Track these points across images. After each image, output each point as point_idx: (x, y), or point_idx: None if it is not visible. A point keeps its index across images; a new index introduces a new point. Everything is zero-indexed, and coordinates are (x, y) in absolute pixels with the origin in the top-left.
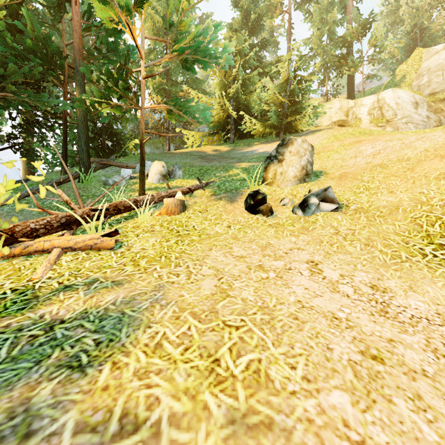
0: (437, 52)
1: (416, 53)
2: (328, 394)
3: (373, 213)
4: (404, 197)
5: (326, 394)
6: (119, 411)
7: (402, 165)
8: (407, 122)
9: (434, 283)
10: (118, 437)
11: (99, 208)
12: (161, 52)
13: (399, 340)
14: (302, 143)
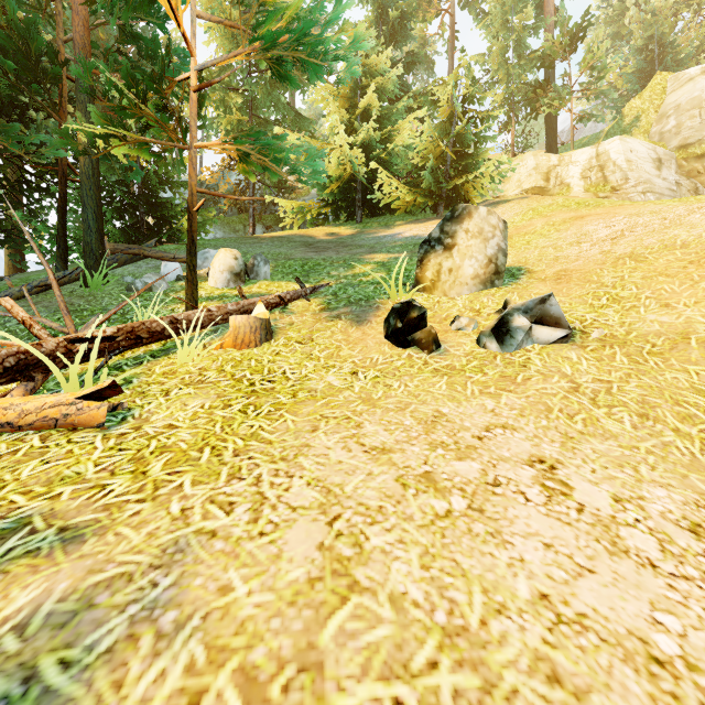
0: (691, 79)
1: (657, 81)
2: None
3: (639, 347)
4: (695, 315)
5: None
6: None
7: (676, 256)
8: (645, 190)
9: None
10: None
11: (88, 337)
12: (241, 71)
13: None
14: (488, 215)
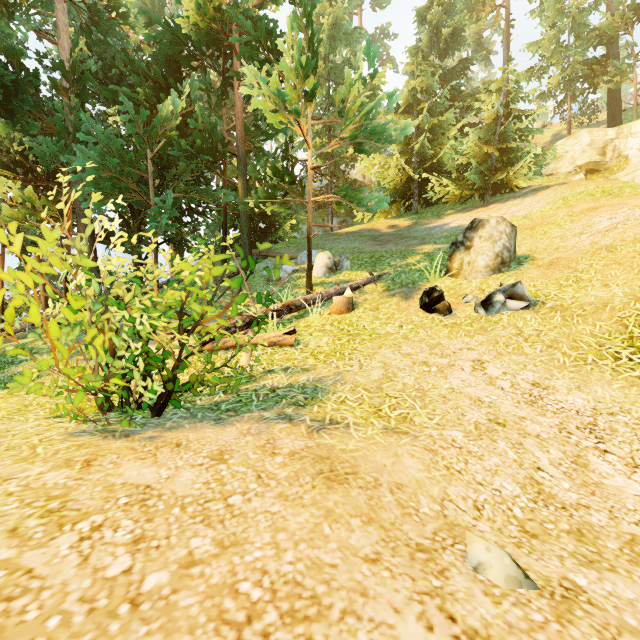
0: None
1: None
2: (449, 431)
3: (573, 312)
4: (618, 291)
5: (448, 431)
6: (329, 418)
7: (635, 248)
8: None
9: (609, 385)
10: (330, 424)
11: (276, 309)
12: (322, 102)
13: (531, 418)
14: (497, 225)
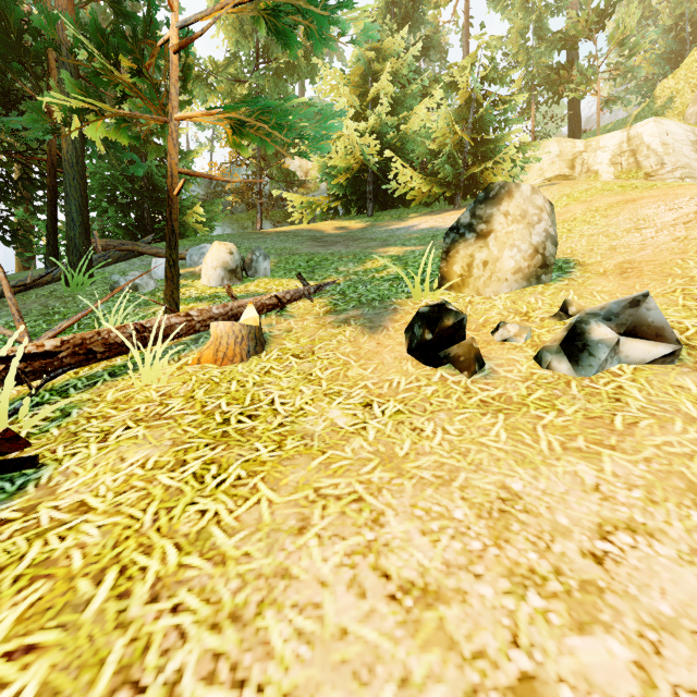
0: None
1: (694, 58)
2: None
3: None
4: None
5: None
6: None
7: None
8: (684, 176)
9: None
10: None
11: (6, 356)
12: (248, 63)
13: None
14: (533, 194)
